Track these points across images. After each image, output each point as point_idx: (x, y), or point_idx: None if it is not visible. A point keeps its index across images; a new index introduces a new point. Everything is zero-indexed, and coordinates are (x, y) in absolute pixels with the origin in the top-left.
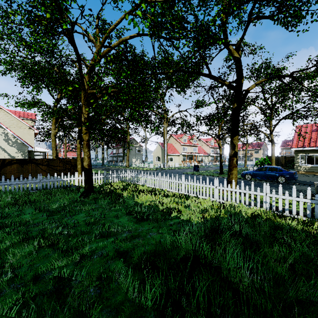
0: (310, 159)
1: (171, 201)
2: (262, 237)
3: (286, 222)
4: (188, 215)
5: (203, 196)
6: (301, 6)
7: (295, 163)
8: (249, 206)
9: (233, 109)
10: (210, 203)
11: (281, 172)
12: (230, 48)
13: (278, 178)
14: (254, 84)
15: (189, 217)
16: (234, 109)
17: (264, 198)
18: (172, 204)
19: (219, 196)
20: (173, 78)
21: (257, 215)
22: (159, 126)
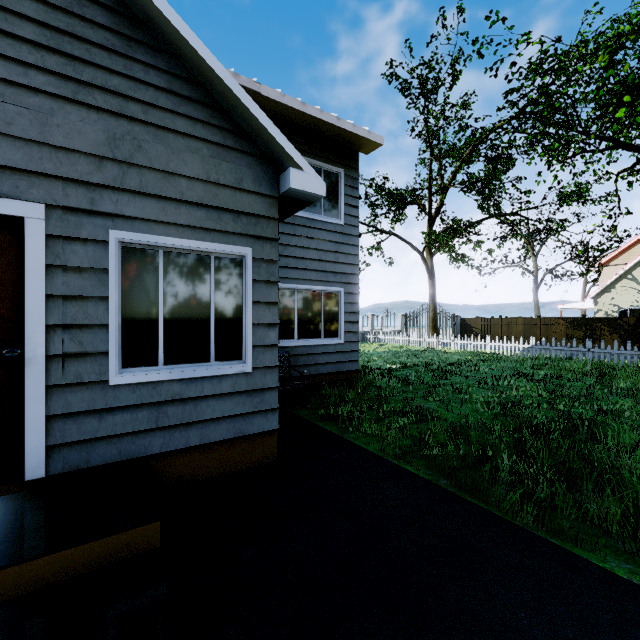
0: None
1: None
2: None
3: None
4: None
5: None
6: None
7: None
8: None
9: None
10: None
11: None
12: None
13: None
14: None
15: None
16: None
17: None
18: None
19: None
20: None
21: None
22: None
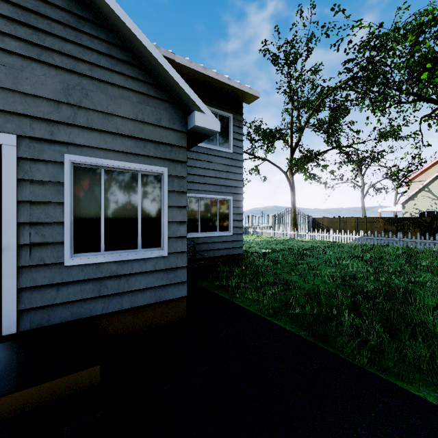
0: None
1: None
2: None
3: None
4: None
5: None
6: None
7: None
8: None
9: None
10: None
11: None
12: None
13: None
14: None
15: None
16: None
17: None
18: None
19: None
20: None
21: None
22: None
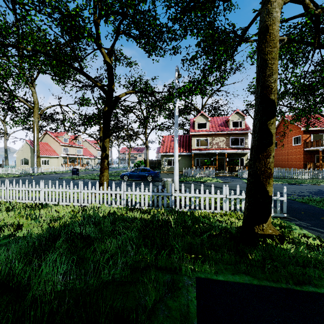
0: (171, 162)
1: (14, 215)
2: (100, 234)
3: (133, 214)
4: (29, 230)
5: (67, 202)
6: (156, 41)
7: (162, 165)
8: (110, 205)
9: (104, 112)
10: (71, 209)
11: (150, 172)
12: (102, 51)
13: (147, 177)
14: (124, 93)
15: (28, 231)
16: (105, 112)
17: (122, 196)
18: (13, 219)
19: (88, 200)
20: (33, 59)
21: (113, 212)
22: (27, 119)
